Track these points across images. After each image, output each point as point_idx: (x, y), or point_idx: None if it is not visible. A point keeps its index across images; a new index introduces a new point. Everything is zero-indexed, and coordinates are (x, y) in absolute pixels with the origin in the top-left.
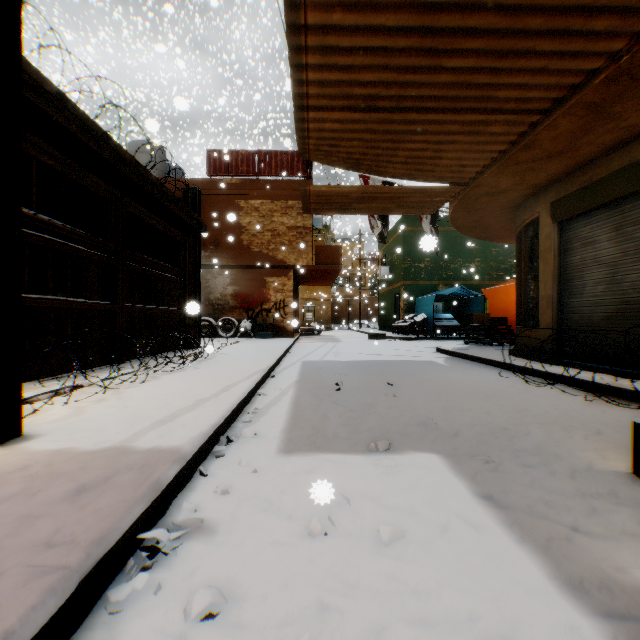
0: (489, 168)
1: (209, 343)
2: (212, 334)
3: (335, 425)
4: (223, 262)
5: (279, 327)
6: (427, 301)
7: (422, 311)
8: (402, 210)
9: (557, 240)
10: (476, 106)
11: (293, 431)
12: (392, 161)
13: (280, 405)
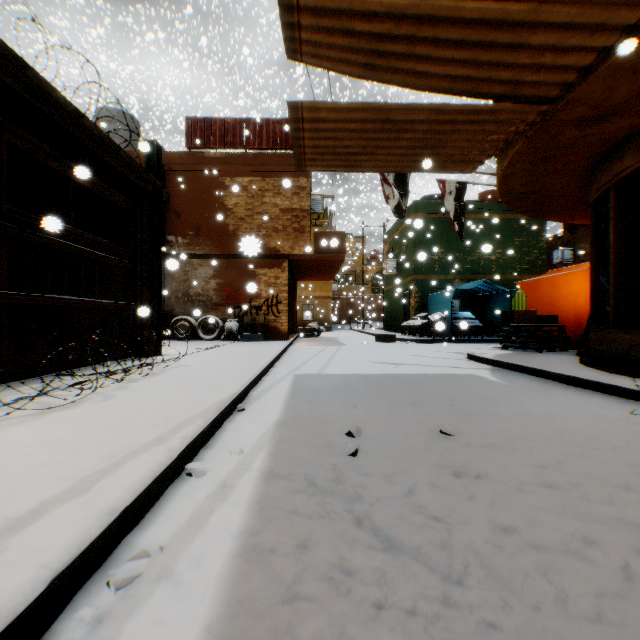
0: (606, 59)
1: (179, 348)
2: (191, 336)
3: None
4: (205, 251)
5: (271, 328)
6: (443, 297)
7: (437, 309)
8: (435, 163)
9: None
10: None
11: None
12: (442, 45)
13: (219, 522)
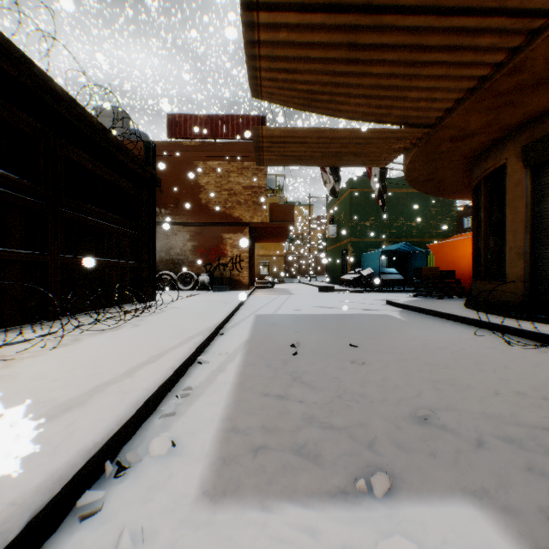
0: (461, 104)
1: (166, 296)
2: (172, 287)
3: (294, 421)
4: (183, 219)
5: (235, 280)
6: (373, 256)
7: (368, 266)
8: (357, 161)
9: (530, 186)
10: (468, 3)
11: (232, 437)
12: (353, 96)
13: (222, 379)
